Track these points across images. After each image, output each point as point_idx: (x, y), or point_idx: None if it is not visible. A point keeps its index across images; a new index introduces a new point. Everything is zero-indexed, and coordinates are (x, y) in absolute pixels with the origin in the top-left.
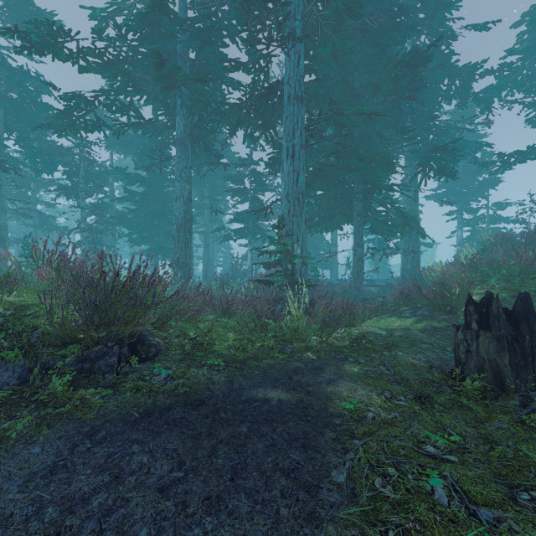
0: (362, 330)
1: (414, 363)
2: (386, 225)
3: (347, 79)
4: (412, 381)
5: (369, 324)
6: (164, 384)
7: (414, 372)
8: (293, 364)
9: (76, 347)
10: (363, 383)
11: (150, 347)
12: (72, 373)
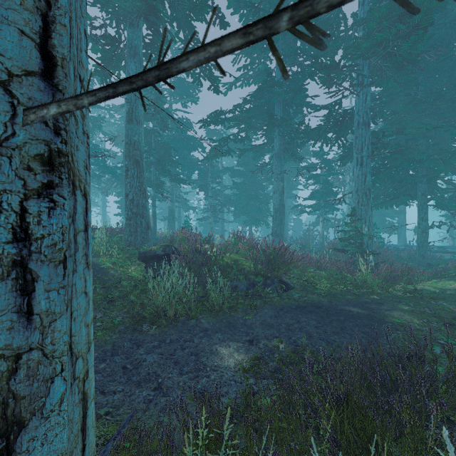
0: (414, 286)
1: (454, 310)
2: (452, 202)
3: (409, 93)
4: (442, 315)
5: (427, 284)
6: (299, 298)
7: (449, 312)
8: (364, 299)
9: (261, 278)
10: (409, 313)
11: (285, 282)
12: (271, 287)
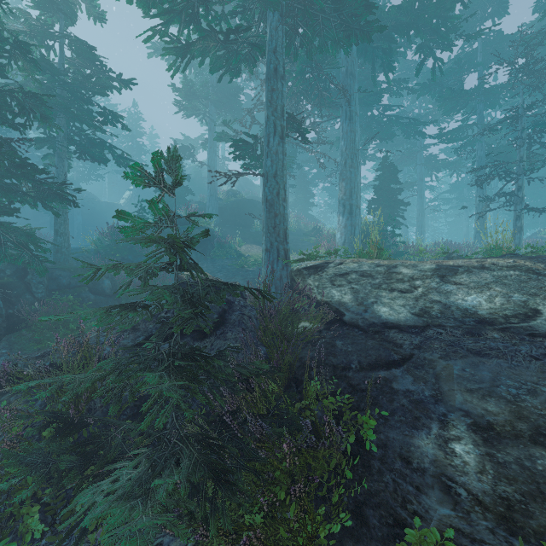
0: None
1: None
2: None
3: None
4: None
5: None
6: None
7: None
8: None
9: None
10: None
11: None
12: None
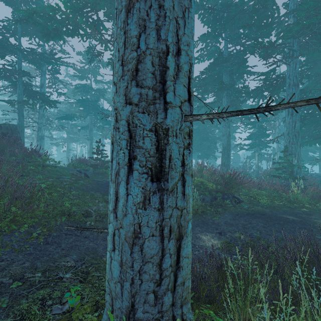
0: None
1: None
2: None
3: None
4: None
5: None
6: (248, 208)
7: None
8: (296, 211)
9: (220, 194)
10: None
11: (237, 197)
12: (228, 200)
